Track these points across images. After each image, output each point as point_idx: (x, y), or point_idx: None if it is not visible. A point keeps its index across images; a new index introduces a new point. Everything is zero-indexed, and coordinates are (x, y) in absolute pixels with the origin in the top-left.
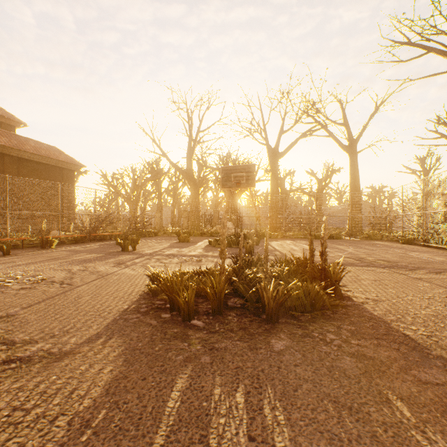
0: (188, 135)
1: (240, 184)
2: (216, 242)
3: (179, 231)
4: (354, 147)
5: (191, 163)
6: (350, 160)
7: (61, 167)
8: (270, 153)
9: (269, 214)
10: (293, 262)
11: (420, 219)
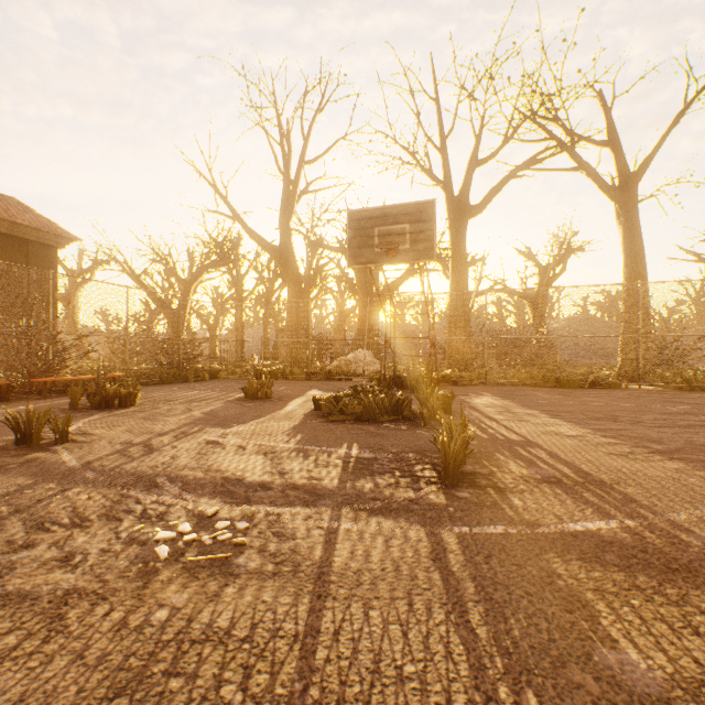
0: (280, 169)
1: (396, 252)
2: (335, 404)
3: (263, 369)
4: (632, 191)
5: (288, 230)
6: (622, 218)
7: (25, 239)
8: (454, 202)
9: (449, 333)
10: None
11: None
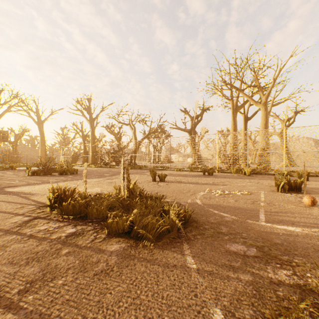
0: None
1: None
2: None
3: None
4: (43, 124)
5: None
6: (41, 130)
7: None
8: None
9: None
10: (61, 167)
11: (69, 158)
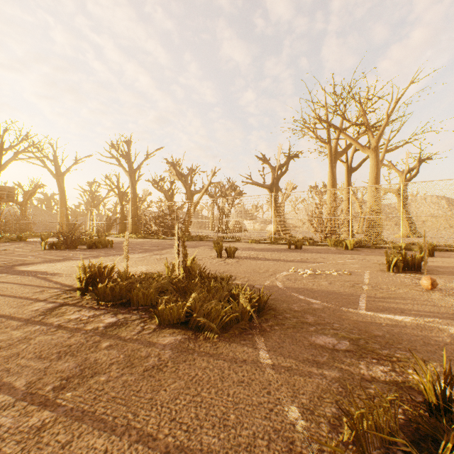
0: None
1: (2, 199)
2: None
3: None
4: (63, 178)
5: None
6: (60, 185)
7: None
8: None
9: None
10: (90, 238)
11: (100, 225)
